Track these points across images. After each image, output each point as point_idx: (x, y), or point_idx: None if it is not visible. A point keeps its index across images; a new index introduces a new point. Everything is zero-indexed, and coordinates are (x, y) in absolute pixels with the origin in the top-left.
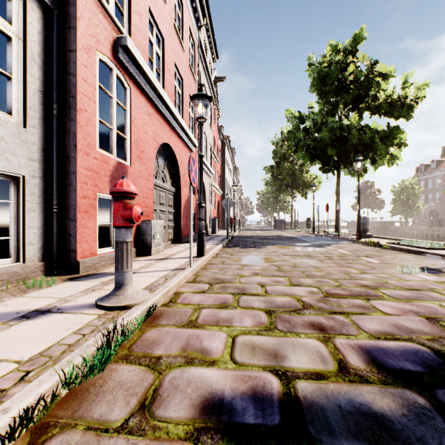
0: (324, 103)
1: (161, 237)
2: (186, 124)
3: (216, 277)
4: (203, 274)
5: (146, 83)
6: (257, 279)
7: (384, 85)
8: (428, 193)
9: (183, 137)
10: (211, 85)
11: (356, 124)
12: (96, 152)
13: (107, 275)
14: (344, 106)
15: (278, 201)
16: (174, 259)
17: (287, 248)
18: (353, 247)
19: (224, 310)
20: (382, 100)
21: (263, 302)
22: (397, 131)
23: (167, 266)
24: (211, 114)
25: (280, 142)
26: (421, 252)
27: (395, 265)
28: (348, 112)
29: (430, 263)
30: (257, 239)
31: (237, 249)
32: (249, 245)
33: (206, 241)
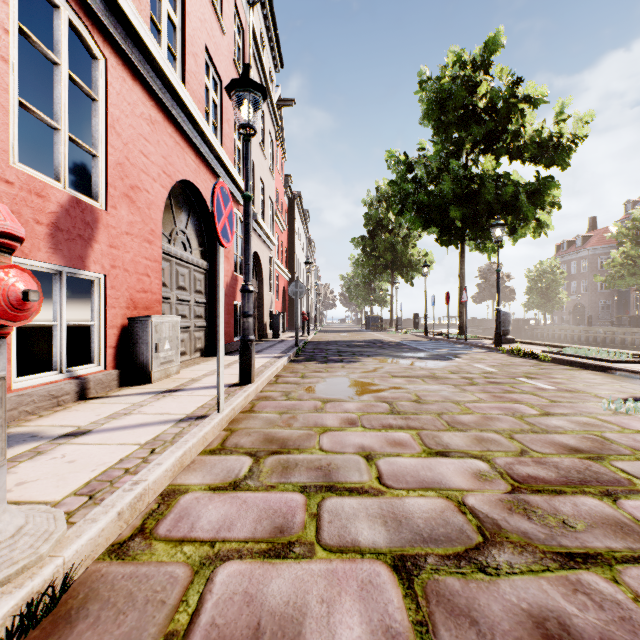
0: (442, 142)
1: (174, 347)
2: (228, 156)
3: (271, 433)
4: (244, 428)
5: (143, 59)
6: (356, 438)
7: (530, 117)
8: (572, 280)
9: (223, 176)
10: (272, 105)
11: (492, 171)
12: (7, 168)
13: (15, 443)
14: (472, 145)
15: (371, 289)
16: (194, 390)
17: (394, 362)
18: (496, 360)
19: (282, 565)
20: (528, 138)
21: (381, 518)
22: (549, 185)
23: (172, 410)
24: (272, 152)
25: (375, 202)
26: (607, 367)
27: (587, 395)
28: (477, 155)
29: (635, 388)
30: (344, 346)
31: (313, 365)
32: (333, 358)
33: (262, 351)
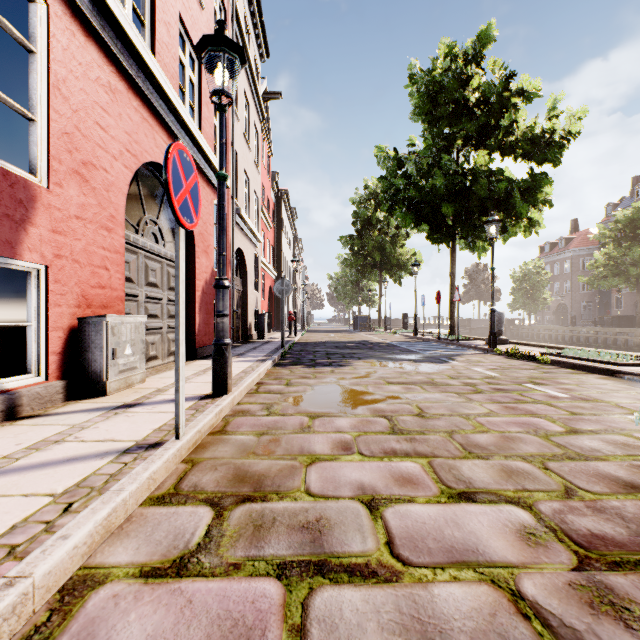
0: (433, 137)
1: (138, 352)
2: (208, 142)
3: (244, 466)
4: (210, 458)
5: (98, 12)
6: (352, 473)
7: (522, 113)
8: (555, 281)
9: (201, 163)
10: (257, 96)
11: (485, 166)
12: None
13: None
14: (464, 141)
15: (359, 289)
16: (156, 404)
17: (388, 366)
18: (493, 362)
19: None
20: (520, 134)
21: (402, 636)
22: (543, 182)
23: (119, 435)
24: (258, 145)
25: (363, 200)
26: (615, 371)
27: (607, 405)
28: (468, 151)
29: None
30: (333, 348)
31: (299, 369)
32: (321, 361)
33: (245, 354)
